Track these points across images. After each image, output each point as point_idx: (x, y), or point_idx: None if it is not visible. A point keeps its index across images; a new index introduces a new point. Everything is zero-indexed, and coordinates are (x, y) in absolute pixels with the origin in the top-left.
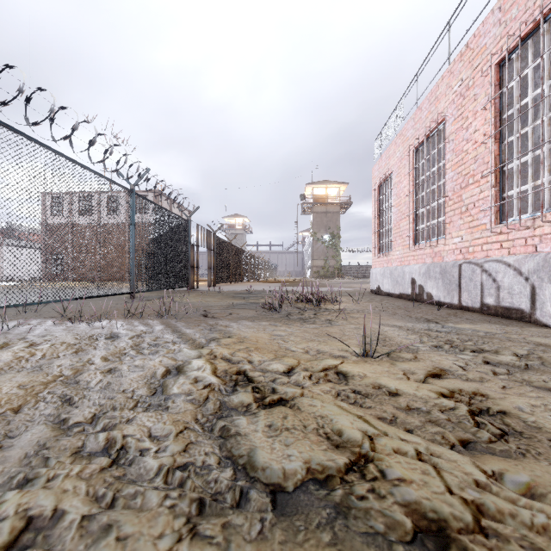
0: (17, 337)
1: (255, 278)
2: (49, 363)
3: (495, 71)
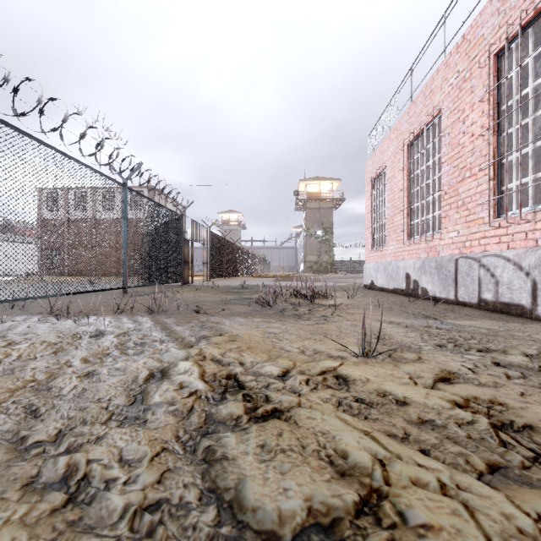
0: None
1: (249, 273)
2: (23, 366)
3: (493, 61)
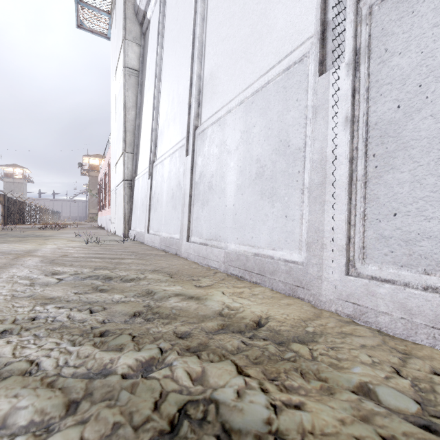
0: None
1: (37, 222)
2: None
3: (105, 175)
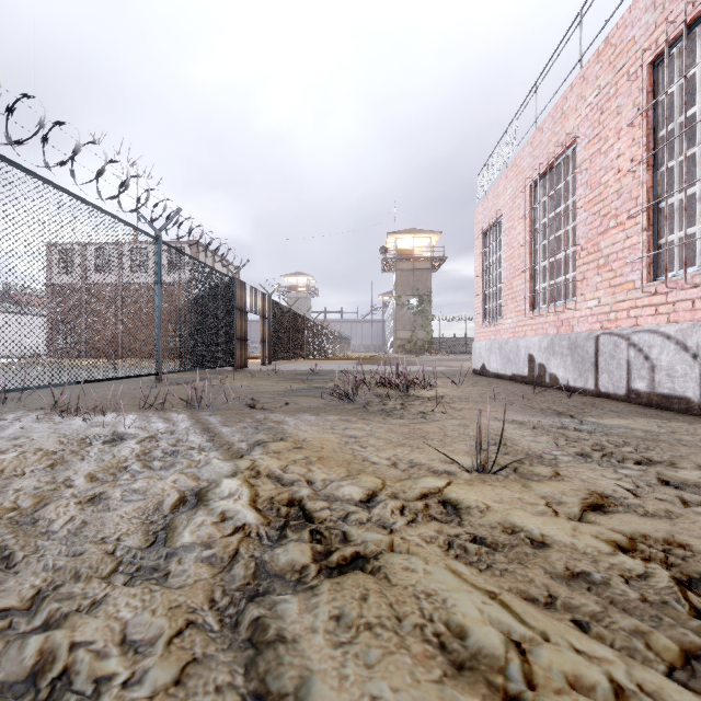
0: None
1: (322, 354)
2: (3, 486)
3: (647, 72)
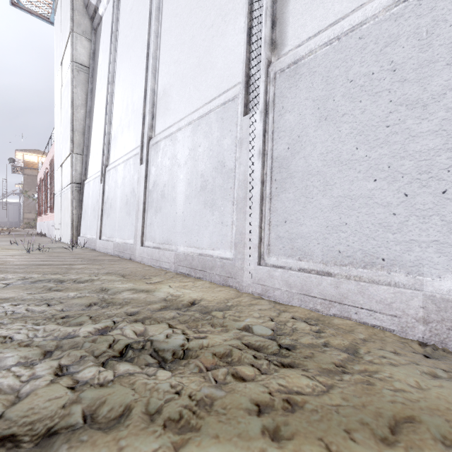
0: None
1: None
2: None
3: (46, 175)
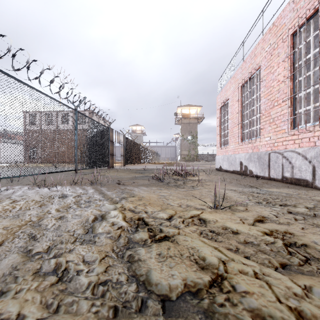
0: (6, 196)
1: (148, 161)
2: (23, 213)
3: (290, 38)
